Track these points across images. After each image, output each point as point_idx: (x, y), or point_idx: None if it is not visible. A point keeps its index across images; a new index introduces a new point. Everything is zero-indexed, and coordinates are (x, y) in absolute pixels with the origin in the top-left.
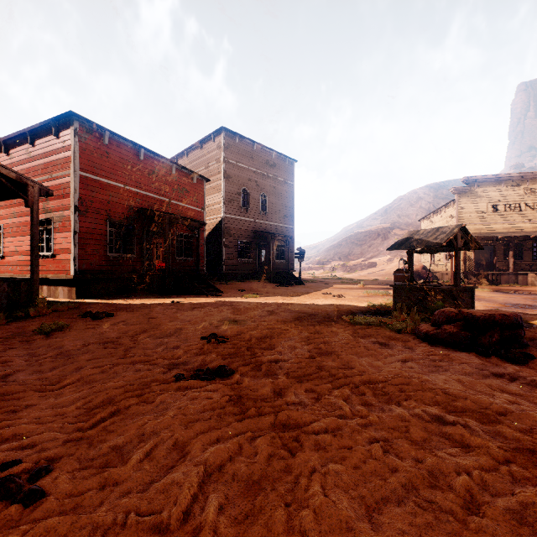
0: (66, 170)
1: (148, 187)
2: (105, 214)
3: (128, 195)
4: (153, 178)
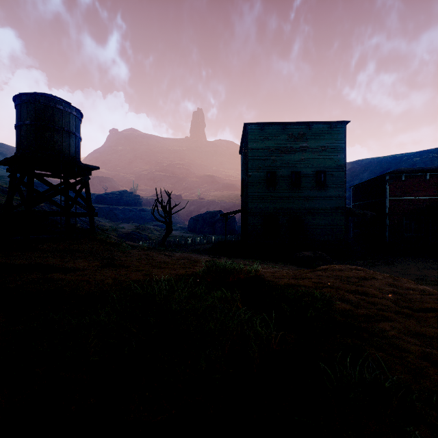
0: (383, 198)
1: (432, 193)
2: (402, 214)
3: (417, 201)
4: (437, 187)
